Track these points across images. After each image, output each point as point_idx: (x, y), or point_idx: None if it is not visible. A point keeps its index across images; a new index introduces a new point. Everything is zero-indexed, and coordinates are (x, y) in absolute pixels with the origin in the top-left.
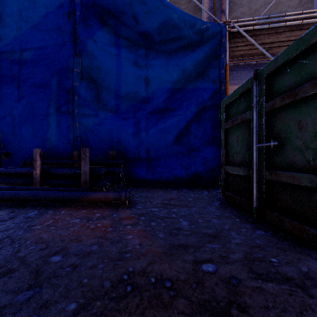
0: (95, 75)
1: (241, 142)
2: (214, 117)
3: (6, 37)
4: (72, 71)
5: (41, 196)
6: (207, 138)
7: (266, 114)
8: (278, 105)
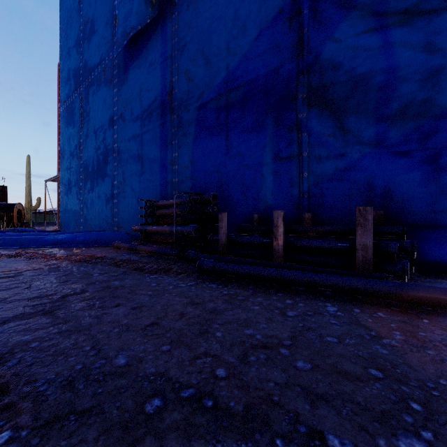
0: (335, 93)
1: None
2: None
3: (213, 82)
4: (295, 99)
5: (318, 281)
6: None
7: None
8: None
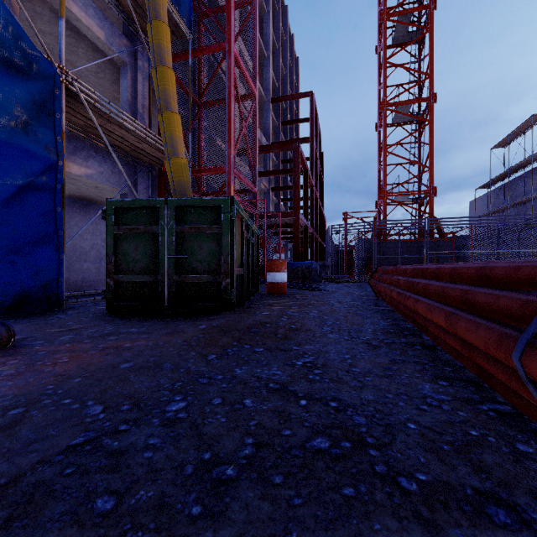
0: None
1: (144, 251)
2: (48, 203)
3: None
4: None
5: None
6: (36, 235)
7: (175, 234)
8: (187, 231)
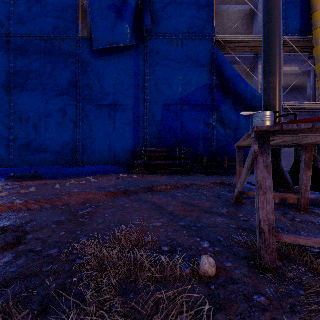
0: (223, 120)
1: None
2: None
3: (173, 97)
4: (211, 118)
5: None
6: None
7: (317, 150)
8: None
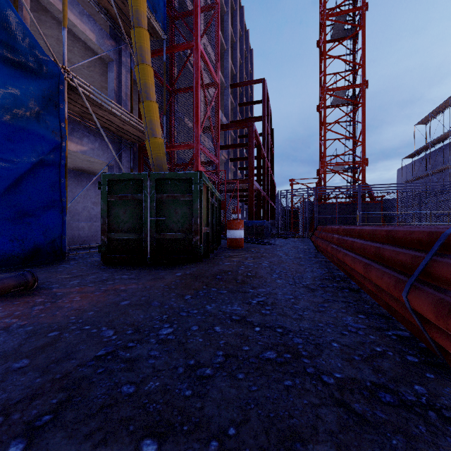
0: None
1: (131, 214)
2: (54, 175)
3: None
4: None
5: None
6: (46, 201)
7: (156, 201)
8: (165, 198)
